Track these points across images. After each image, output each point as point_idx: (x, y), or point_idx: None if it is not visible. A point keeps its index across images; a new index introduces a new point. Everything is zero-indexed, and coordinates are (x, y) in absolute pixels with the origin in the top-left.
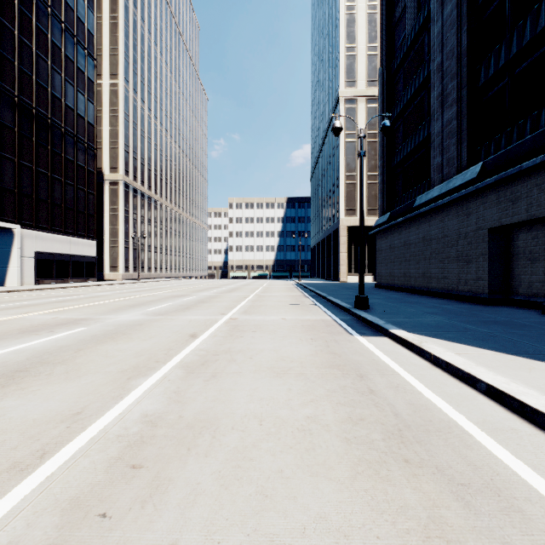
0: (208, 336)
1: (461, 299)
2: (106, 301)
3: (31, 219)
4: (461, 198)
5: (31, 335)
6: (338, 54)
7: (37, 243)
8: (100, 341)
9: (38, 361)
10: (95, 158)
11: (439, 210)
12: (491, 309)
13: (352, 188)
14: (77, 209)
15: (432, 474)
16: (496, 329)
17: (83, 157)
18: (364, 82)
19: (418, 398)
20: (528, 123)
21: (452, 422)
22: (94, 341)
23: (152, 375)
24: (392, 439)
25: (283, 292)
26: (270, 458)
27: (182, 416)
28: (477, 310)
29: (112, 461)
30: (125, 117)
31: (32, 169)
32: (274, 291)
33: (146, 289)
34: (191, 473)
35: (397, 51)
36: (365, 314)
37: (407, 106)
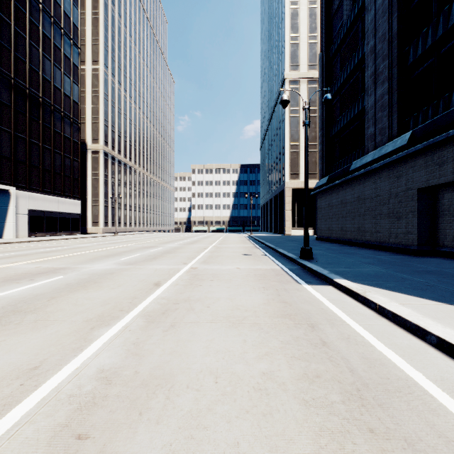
0: (170, 285)
1: (392, 250)
2: (85, 251)
3: (25, 182)
4: (392, 163)
5: (13, 284)
6: (284, 43)
7: (30, 202)
8: (73, 290)
9: (12, 309)
10: (79, 131)
11: (372, 173)
12: (421, 259)
13: (296, 156)
14: (64, 174)
15: (402, 450)
16: (431, 278)
17: (69, 130)
18: (306, 66)
19: (371, 352)
20: (453, 96)
21: (410, 380)
22: (67, 290)
23: (114, 324)
24: (352, 402)
25: (237, 244)
26: (225, 426)
27: (138, 372)
28: (408, 260)
29: (58, 430)
30: (105, 97)
31: (26, 140)
32: (230, 243)
33: (121, 241)
34: (139, 447)
35: (334, 38)
36: (310, 264)
37: (343, 85)
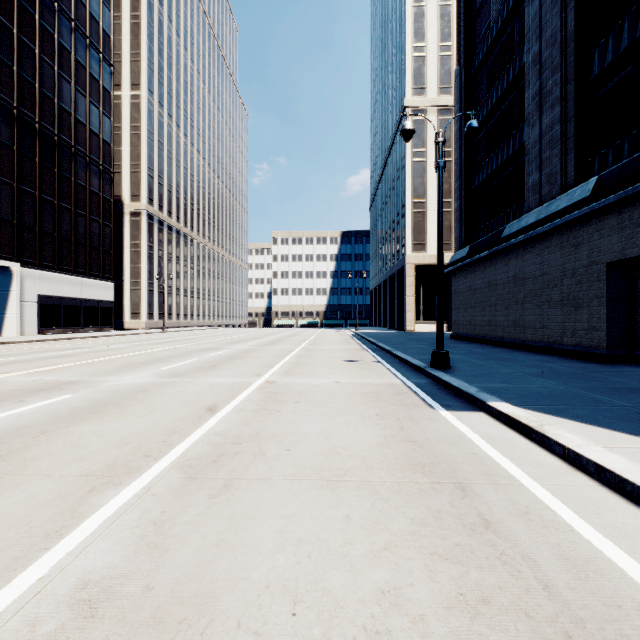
0: (231, 410)
1: (566, 355)
2: (114, 356)
3: (34, 256)
4: (567, 225)
5: None
6: (404, 56)
7: (40, 284)
8: (79, 418)
9: None
10: (112, 184)
11: (536, 241)
12: (614, 369)
13: (421, 218)
14: (90, 245)
15: None
16: (639, 401)
17: (97, 183)
18: (436, 89)
19: (573, 543)
20: None
21: None
22: (69, 418)
23: (129, 483)
24: None
25: (336, 345)
26: None
27: (151, 588)
28: (595, 370)
29: None
30: (149, 136)
31: (35, 196)
32: (326, 343)
33: (170, 340)
34: None
35: (478, 45)
36: (447, 377)
37: (492, 113)
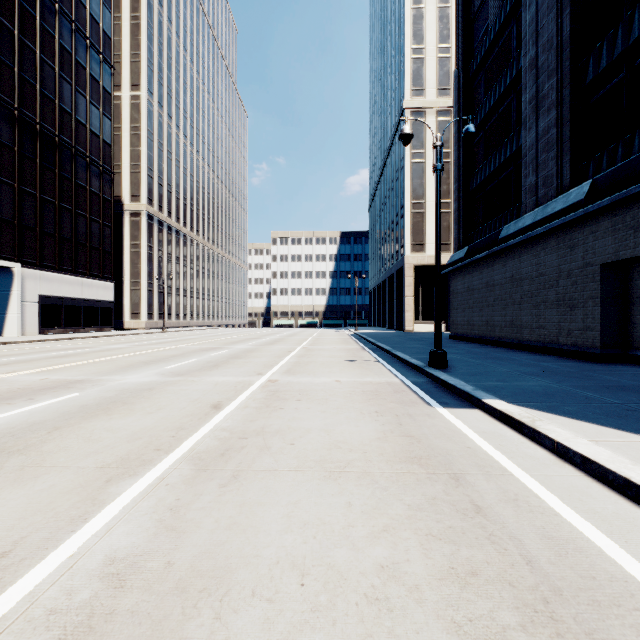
0: (236, 408)
1: (562, 354)
2: (117, 355)
3: (35, 256)
4: (562, 227)
5: (1, 405)
6: (402, 58)
7: (41, 285)
8: (89, 415)
9: None
10: (112, 184)
11: (533, 242)
12: (607, 368)
13: (420, 219)
14: (91, 245)
15: None
16: (629, 398)
17: (97, 183)
18: (434, 90)
19: (556, 525)
20: None
21: (632, 582)
22: (80, 415)
23: (144, 474)
24: (539, 627)
25: (336, 344)
26: None
27: (172, 563)
28: (589, 369)
29: None
30: (149, 136)
31: (36, 197)
32: (326, 343)
33: (171, 340)
34: None
35: (476, 48)
36: (445, 376)
37: (489, 116)
